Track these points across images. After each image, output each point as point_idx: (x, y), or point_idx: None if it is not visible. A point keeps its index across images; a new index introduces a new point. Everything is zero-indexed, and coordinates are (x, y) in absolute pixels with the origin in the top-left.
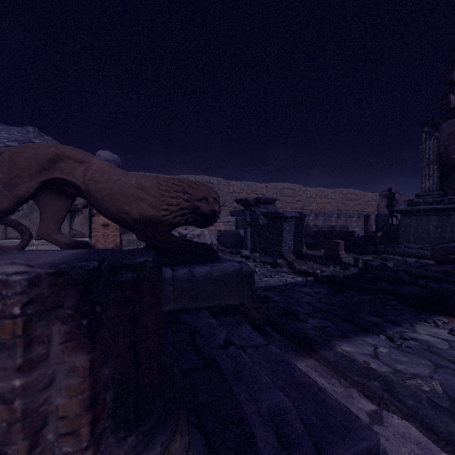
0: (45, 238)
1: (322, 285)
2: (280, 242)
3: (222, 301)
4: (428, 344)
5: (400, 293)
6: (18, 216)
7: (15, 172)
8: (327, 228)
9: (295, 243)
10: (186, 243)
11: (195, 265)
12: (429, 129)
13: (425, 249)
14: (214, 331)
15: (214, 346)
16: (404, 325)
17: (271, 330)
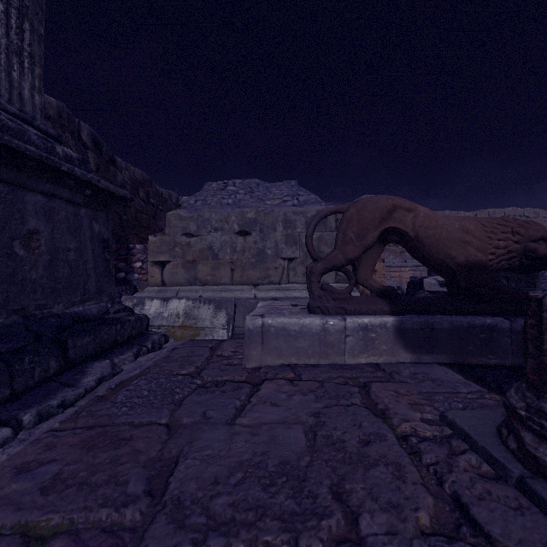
0: (362, 283)
1: None
2: None
3: None
4: None
5: None
6: (297, 263)
7: (364, 225)
8: None
9: None
10: (514, 291)
11: None
12: None
13: None
14: None
15: None
16: None
17: None
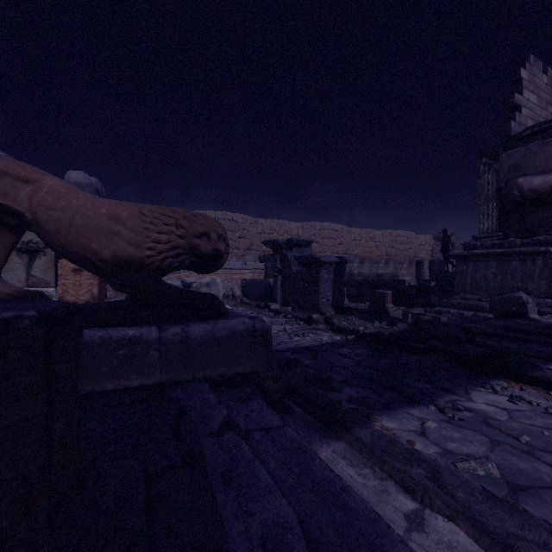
0: None
1: (364, 345)
2: (316, 292)
3: (229, 369)
4: (484, 415)
5: (454, 354)
6: None
7: None
8: (374, 277)
9: (334, 294)
10: (180, 293)
11: (192, 322)
12: (488, 159)
13: (483, 300)
14: (210, 411)
15: (204, 433)
16: (458, 393)
17: (294, 405)
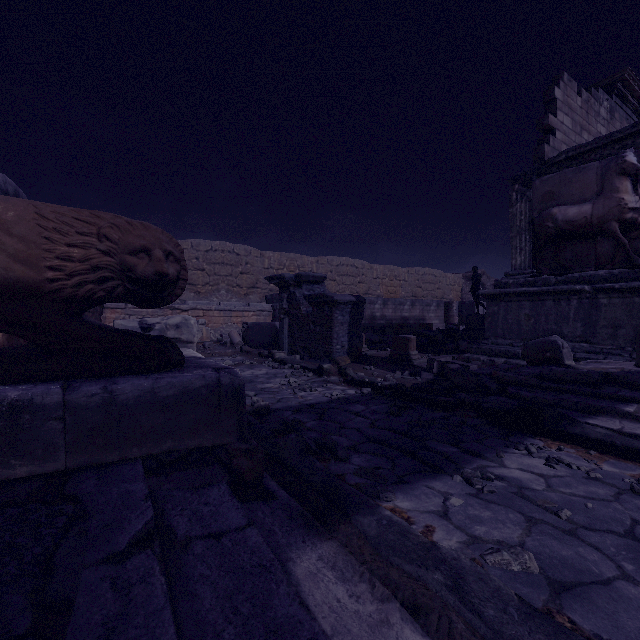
0: None
1: (382, 400)
2: (329, 338)
3: (179, 443)
4: (519, 484)
5: (484, 408)
6: None
7: None
8: (398, 320)
9: (351, 340)
10: (106, 335)
11: (123, 377)
12: (521, 186)
13: (516, 345)
14: (125, 514)
15: (97, 558)
16: (488, 456)
17: (278, 487)
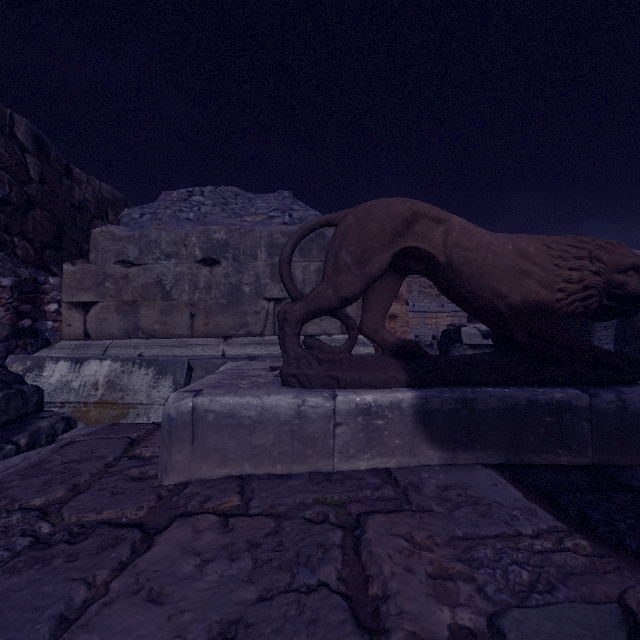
0: (370, 335)
1: None
2: None
3: None
4: None
5: None
6: None
7: (367, 242)
8: None
9: (617, 348)
10: (593, 347)
11: (618, 387)
12: None
13: None
14: None
15: None
16: None
17: None
